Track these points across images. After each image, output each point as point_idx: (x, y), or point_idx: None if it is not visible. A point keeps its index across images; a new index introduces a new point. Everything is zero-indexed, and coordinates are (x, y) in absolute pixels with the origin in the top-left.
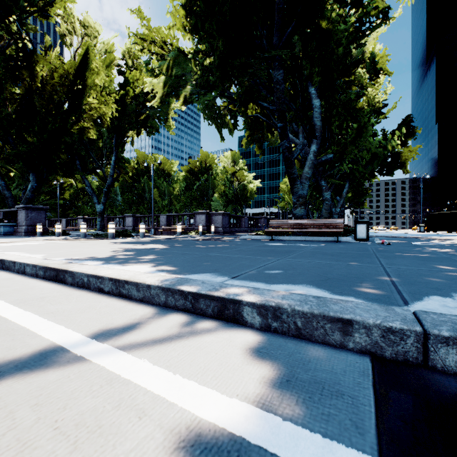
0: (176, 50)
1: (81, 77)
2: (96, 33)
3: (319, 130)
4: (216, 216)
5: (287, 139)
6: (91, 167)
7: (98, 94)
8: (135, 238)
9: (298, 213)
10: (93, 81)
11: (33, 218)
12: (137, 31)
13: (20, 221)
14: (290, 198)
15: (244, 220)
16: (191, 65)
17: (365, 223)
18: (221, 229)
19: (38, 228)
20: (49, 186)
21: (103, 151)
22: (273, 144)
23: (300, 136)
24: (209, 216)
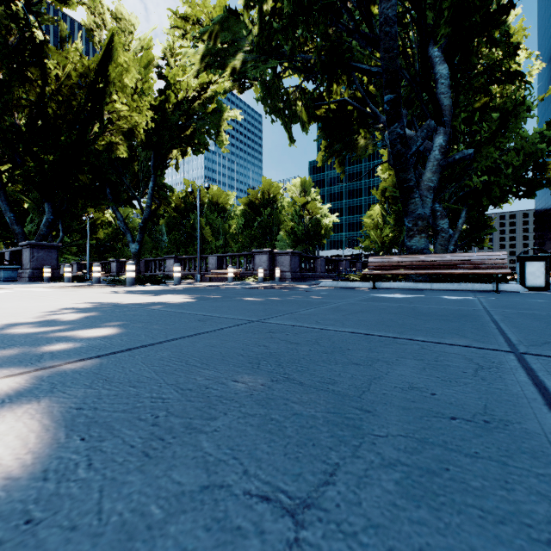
0: (224, 12)
1: (105, 73)
2: (131, 28)
3: (448, 112)
4: (281, 256)
5: (400, 122)
6: (124, 197)
7: (128, 98)
8: (165, 285)
9: (415, 246)
10: (122, 80)
11: (40, 259)
12: (176, 8)
13: (24, 263)
14: (378, 236)
15: (320, 262)
16: (244, 17)
17: (542, 260)
18: (289, 274)
19: (45, 272)
20: (80, 223)
21: (139, 175)
22: (360, 157)
23: None
24: (273, 257)
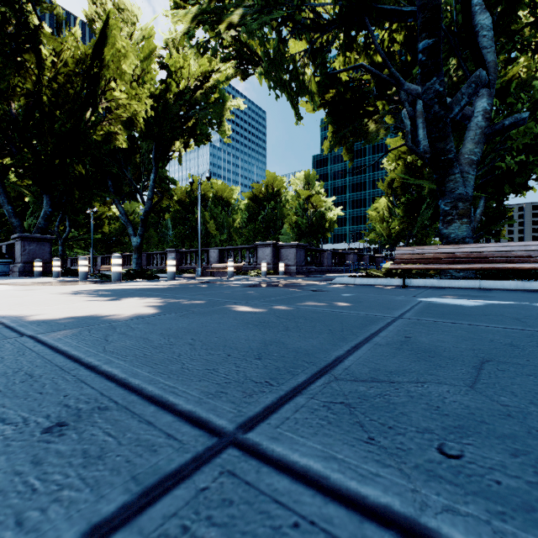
0: None
1: (101, 58)
2: (133, 19)
3: (493, 69)
4: (286, 248)
5: (439, 75)
6: (126, 189)
7: (126, 85)
8: (156, 280)
9: (454, 233)
10: (120, 66)
11: (32, 253)
12: None
13: (16, 257)
14: (384, 229)
15: (326, 255)
16: None
17: None
18: (294, 268)
19: (35, 266)
20: (86, 218)
21: (141, 167)
22: (371, 142)
23: (420, 121)
24: (277, 250)
